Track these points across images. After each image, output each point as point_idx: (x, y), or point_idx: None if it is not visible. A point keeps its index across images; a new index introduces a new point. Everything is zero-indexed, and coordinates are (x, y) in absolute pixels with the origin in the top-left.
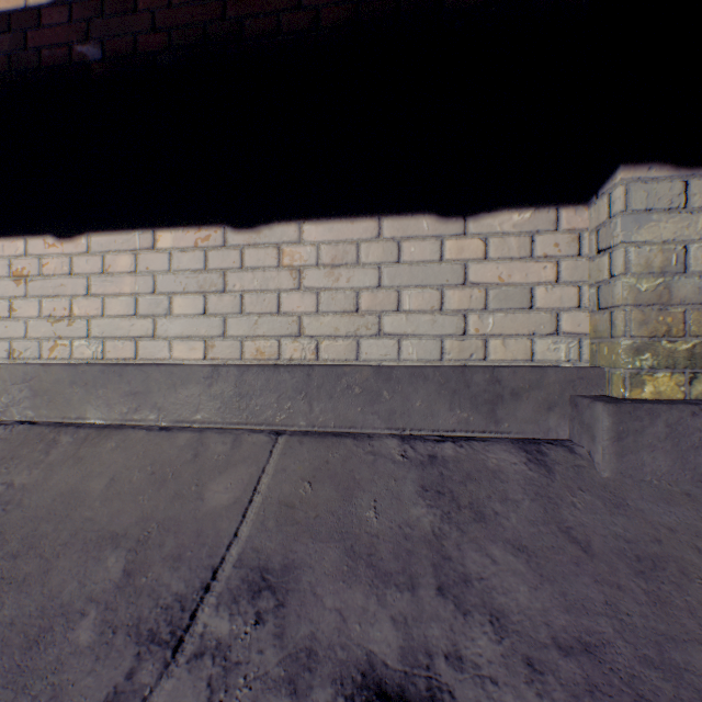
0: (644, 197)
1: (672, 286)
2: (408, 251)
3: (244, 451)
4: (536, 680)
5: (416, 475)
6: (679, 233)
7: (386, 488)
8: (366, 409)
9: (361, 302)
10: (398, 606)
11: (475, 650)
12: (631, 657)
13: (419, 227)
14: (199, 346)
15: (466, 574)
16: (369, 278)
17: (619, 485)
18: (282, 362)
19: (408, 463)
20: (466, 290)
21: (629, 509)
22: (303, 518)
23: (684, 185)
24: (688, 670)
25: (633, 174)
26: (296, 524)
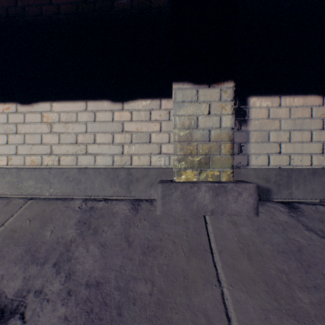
0: (182, 96)
1: (193, 134)
2: (99, 116)
3: (9, 207)
4: (67, 298)
5: (80, 216)
6: (195, 111)
7: (63, 222)
8: (75, 187)
9: (78, 139)
10: (31, 272)
11: (50, 288)
12: (113, 287)
13: (104, 106)
14: (4, 159)
15: (72, 257)
16: (82, 128)
17: (161, 217)
18: (43, 166)
19: (80, 210)
20: (123, 134)
21: (158, 227)
22: (17, 236)
23: (197, 92)
24: (131, 290)
25: (177, 86)
26: (12, 239)
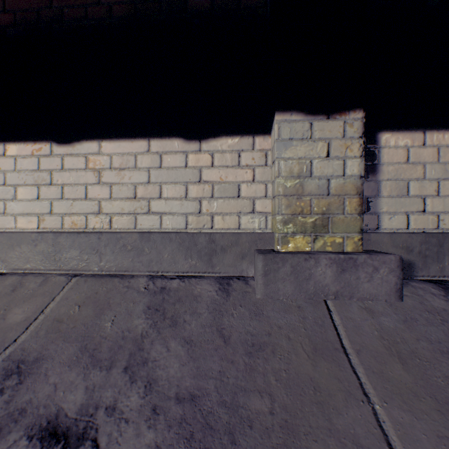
0: (289, 131)
1: (304, 184)
2: (167, 161)
3: (46, 287)
4: (153, 418)
5: (148, 300)
6: (308, 153)
7: (126, 308)
8: (135, 259)
9: (138, 192)
10: (95, 379)
11: (126, 403)
12: (215, 402)
13: (173, 146)
14: (34, 219)
15: (147, 358)
16: (142, 177)
17: (264, 302)
18: (88, 230)
19: (147, 292)
20: (201, 185)
21: (262, 316)
22: (65, 328)
23: (310, 125)
24: (243, 407)
25: (283, 118)
26: (58, 332)
